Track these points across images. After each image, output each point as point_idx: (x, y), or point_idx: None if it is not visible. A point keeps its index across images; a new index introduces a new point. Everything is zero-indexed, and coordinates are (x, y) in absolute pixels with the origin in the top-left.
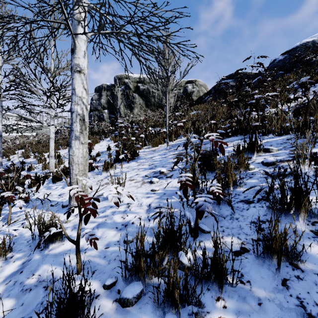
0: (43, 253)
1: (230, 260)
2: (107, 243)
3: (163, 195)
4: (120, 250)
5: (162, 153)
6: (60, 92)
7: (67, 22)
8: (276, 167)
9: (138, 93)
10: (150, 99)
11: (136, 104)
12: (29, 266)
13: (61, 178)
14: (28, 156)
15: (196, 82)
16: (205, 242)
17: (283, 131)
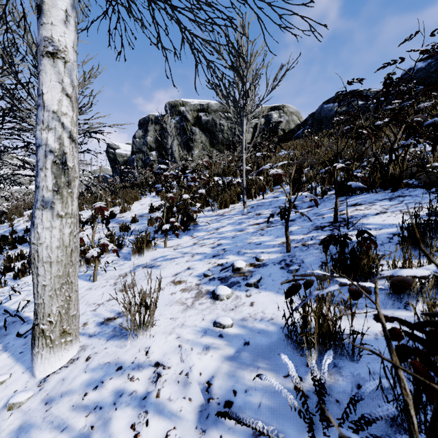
0: None
1: None
2: None
3: (242, 346)
4: None
5: (235, 220)
6: None
7: None
8: None
9: (199, 126)
10: (217, 135)
11: (197, 142)
12: None
13: None
14: None
15: (284, 109)
16: None
17: None
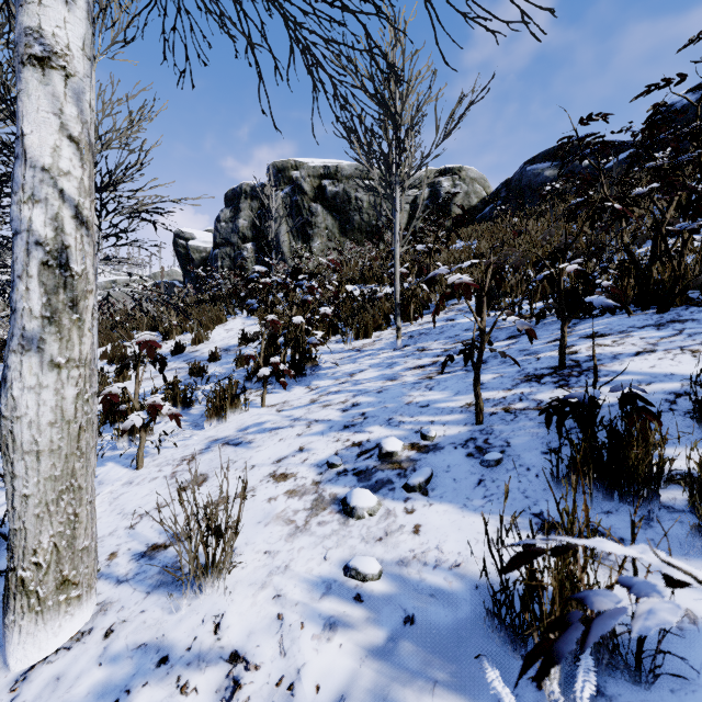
0: None
1: None
2: None
3: (401, 627)
4: None
5: (382, 359)
6: (101, 192)
7: None
8: None
9: (322, 202)
10: (351, 216)
11: (319, 227)
12: None
13: (99, 432)
14: None
15: (460, 173)
16: None
17: None
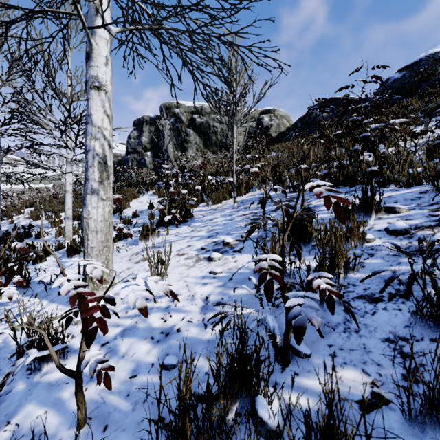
0: (32, 379)
1: (362, 435)
2: (134, 367)
3: (228, 281)
4: (155, 382)
5: (227, 213)
6: (79, 125)
7: (76, 7)
8: (410, 238)
9: (193, 128)
10: (211, 137)
11: (191, 143)
12: (5, 405)
13: (80, 250)
14: (38, 216)
15: (274, 112)
16: (304, 377)
17: (413, 181)
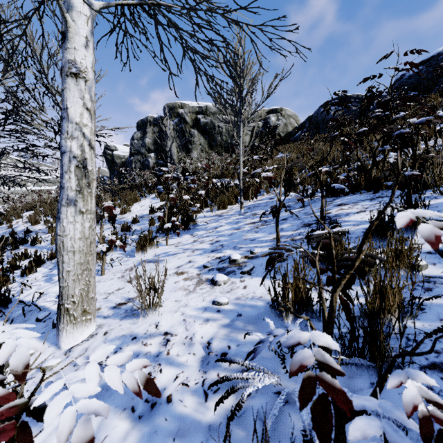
0: None
1: None
2: None
3: (236, 317)
4: None
5: (233, 220)
6: None
7: None
8: None
9: (198, 128)
10: (216, 137)
11: (195, 144)
12: None
13: None
14: (36, 221)
15: (281, 112)
16: None
17: None
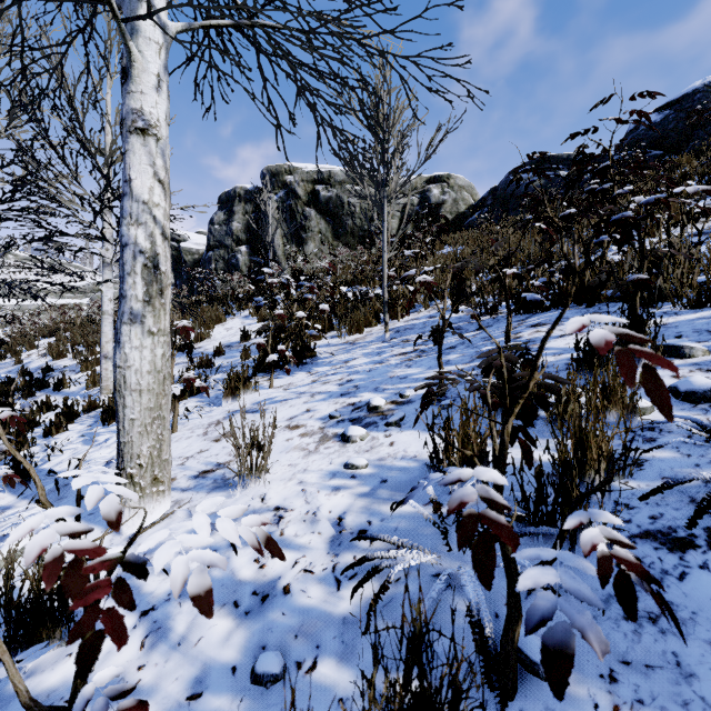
0: (6, 685)
1: None
2: (197, 674)
3: (379, 484)
4: None
5: (372, 350)
6: None
7: None
8: None
9: (316, 206)
10: (344, 221)
11: (312, 231)
12: None
13: None
14: (60, 353)
15: (449, 181)
16: None
17: (707, 297)
